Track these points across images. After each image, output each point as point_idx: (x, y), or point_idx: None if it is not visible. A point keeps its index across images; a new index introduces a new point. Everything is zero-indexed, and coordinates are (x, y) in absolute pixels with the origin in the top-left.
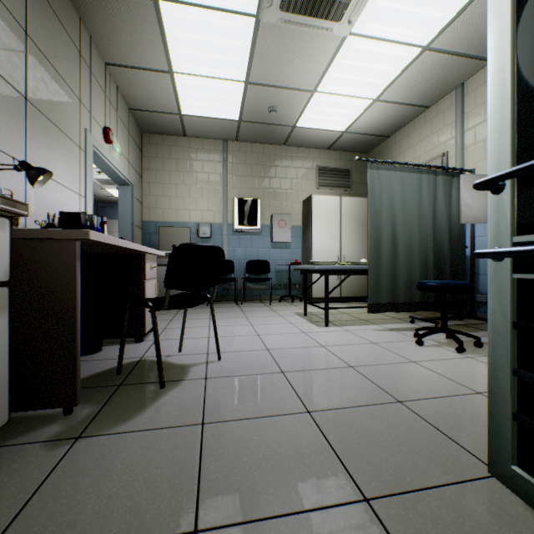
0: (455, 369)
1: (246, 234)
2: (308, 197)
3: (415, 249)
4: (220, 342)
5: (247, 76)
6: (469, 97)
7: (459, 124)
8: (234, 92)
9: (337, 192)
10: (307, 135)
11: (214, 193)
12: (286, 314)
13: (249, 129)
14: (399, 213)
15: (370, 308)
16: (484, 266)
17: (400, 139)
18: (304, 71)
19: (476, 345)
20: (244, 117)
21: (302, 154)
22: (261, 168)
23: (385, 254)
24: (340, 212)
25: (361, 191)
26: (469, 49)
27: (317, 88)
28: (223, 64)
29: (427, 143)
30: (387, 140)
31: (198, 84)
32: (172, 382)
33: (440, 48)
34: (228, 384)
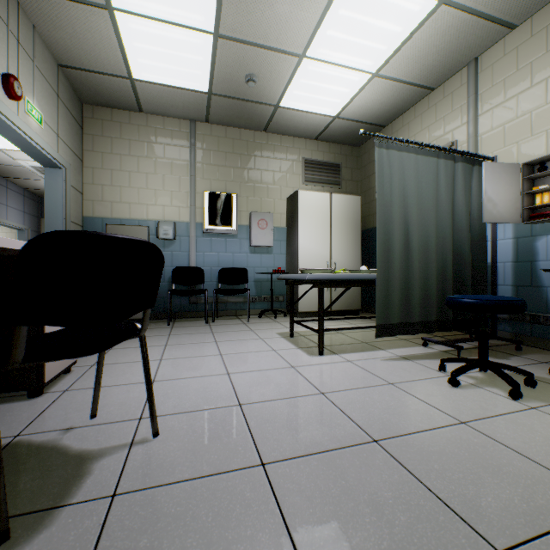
0: (532, 437)
1: (219, 236)
2: (293, 193)
3: (432, 253)
4: (168, 391)
5: (216, 24)
6: (484, 74)
7: (472, 107)
8: (200, 48)
9: (326, 189)
10: (292, 119)
11: (178, 184)
12: (268, 335)
13: (223, 107)
14: (413, 206)
15: (378, 330)
16: (504, 275)
17: (398, 129)
18: (290, 22)
19: (528, 384)
20: (216, 88)
21: (286, 144)
22: (237, 158)
23: (396, 259)
24: (330, 211)
25: (352, 189)
26: (493, 8)
27: (306, 52)
28: (182, 1)
29: (431, 131)
30: (382, 131)
31: (151, 32)
32: (34, 517)
33: (461, 3)
34: (153, 513)
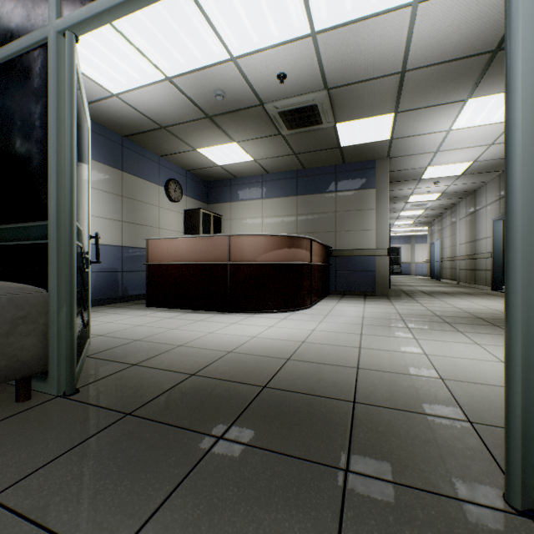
0: None
1: None
2: None
3: None
4: None
5: None
6: None
7: None
8: None
9: None
10: None
11: None
12: None
13: None
14: None
15: None
16: None
17: None
18: None
19: None
20: None
21: None
22: None
23: None
24: None
25: None
26: None
27: None
28: None
29: None
30: None
31: None
32: None
33: None
34: None
